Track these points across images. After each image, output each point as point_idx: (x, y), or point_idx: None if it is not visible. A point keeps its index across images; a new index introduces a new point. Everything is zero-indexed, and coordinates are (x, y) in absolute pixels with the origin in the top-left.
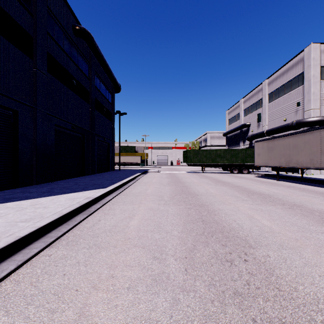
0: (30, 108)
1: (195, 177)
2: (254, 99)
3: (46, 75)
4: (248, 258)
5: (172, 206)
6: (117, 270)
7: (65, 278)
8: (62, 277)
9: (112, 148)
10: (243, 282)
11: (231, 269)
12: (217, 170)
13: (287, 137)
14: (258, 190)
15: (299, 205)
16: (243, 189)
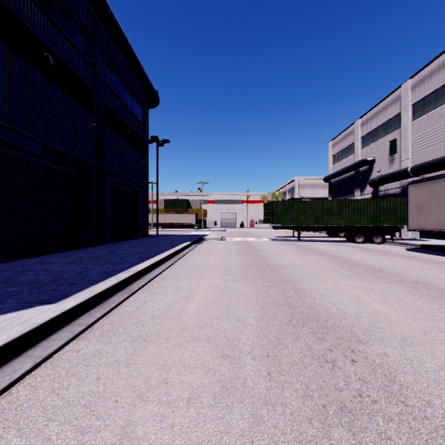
0: None
1: (292, 252)
2: (382, 117)
3: None
4: None
5: None
6: None
7: None
8: None
9: (143, 198)
10: None
11: None
12: (319, 235)
13: None
14: None
15: None
16: None
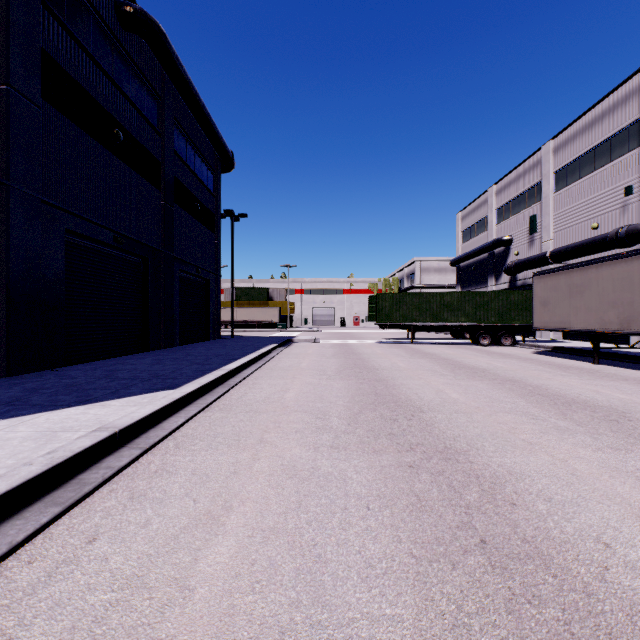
0: None
1: (398, 356)
2: (521, 185)
3: (38, 105)
4: None
5: (358, 458)
6: None
7: None
8: None
9: (215, 289)
10: None
11: None
12: (441, 337)
13: (624, 260)
14: (573, 391)
15: None
16: (533, 390)
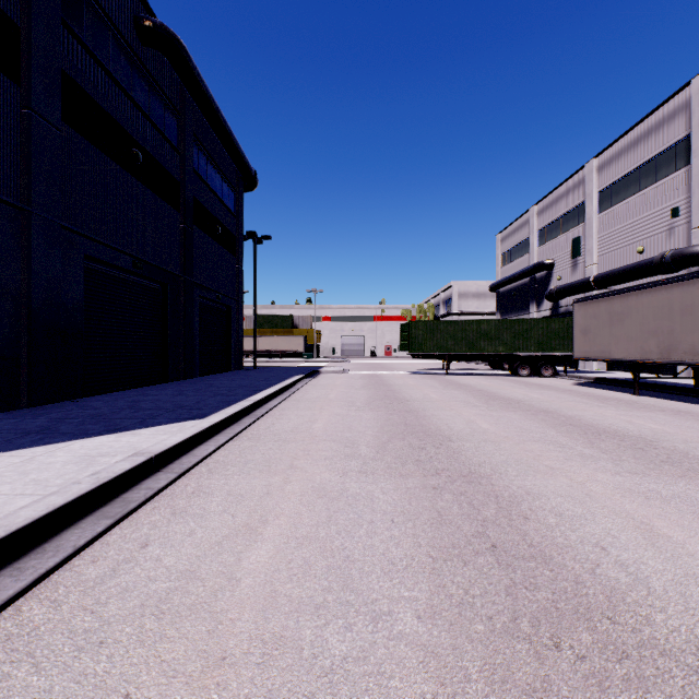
0: (12, 209)
1: (431, 387)
2: (563, 205)
3: (58, 128)
4: None
5: (385, 481)
6: None
7: None
8: None
9: (236, 317)
10: None
11: None
12: (479, 368)
13: (664, 287)
14: (606, 422)
15: None
16: (565, 420)
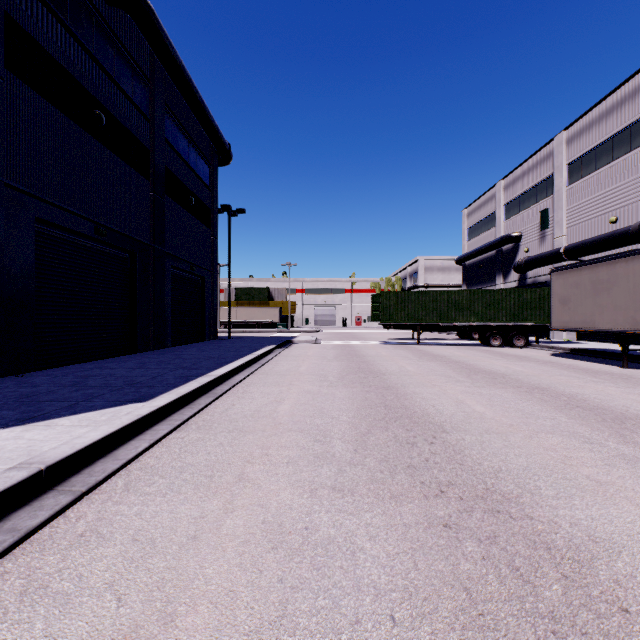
0: None
1: (405, 358)
2: (531, 179)
3: None
4: None
5: (371, 510)
6: None
7: None
8: None
9: (211, 288)
10: None
11: None
12: (447, 338)
13: None
14: (617, 403)
15: None
16: (569, 401)
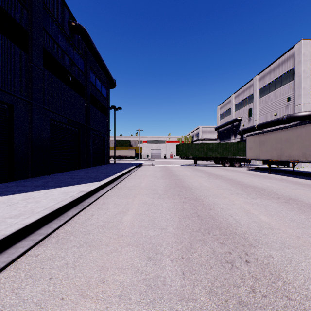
0: (26, 102)
1: (188, 171)
2: (245, 94)
3: (41, 69)
4: (250, 259)
5: (167, 200)
6: (108, 273)
7: (50, 283)
8: (47, 282)
9: (107, 141)
10: (247, 289)
11: (232, 272)
12: (209, 163)
13: (279, 131)
14: (252, 183)
15: (294, 199)
16: (236, 182)
